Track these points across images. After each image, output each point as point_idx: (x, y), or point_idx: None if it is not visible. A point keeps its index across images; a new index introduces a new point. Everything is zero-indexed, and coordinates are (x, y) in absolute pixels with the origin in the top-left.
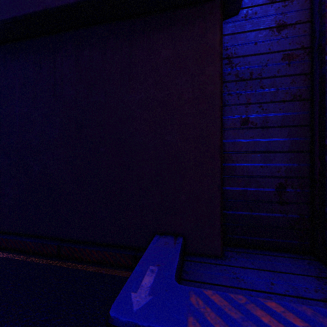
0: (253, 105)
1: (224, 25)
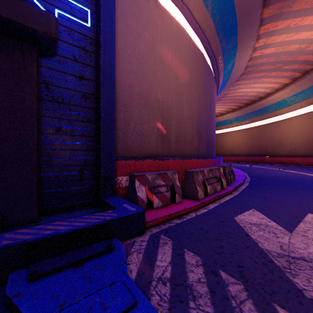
0: (64, 120)
1: (43, 59)
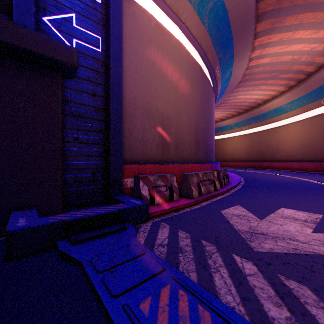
0: (80, 131)
1: (64, 81)
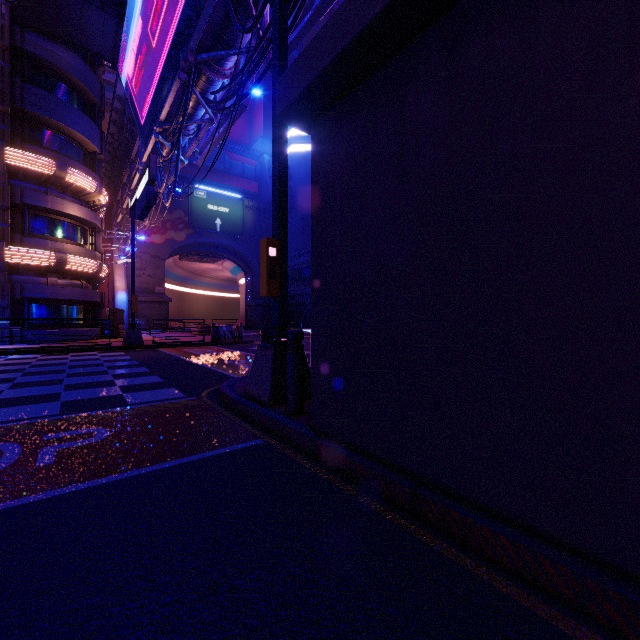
0: None
1: None
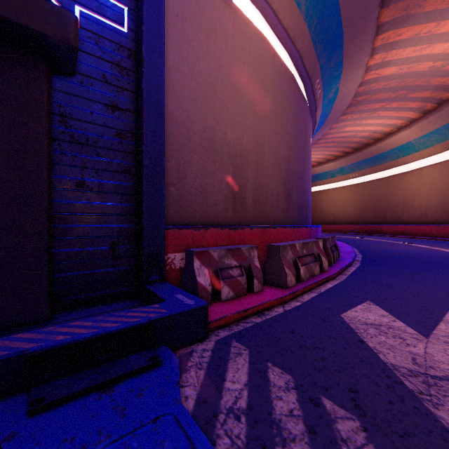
0: (89, 170)
1: (57, 79)
